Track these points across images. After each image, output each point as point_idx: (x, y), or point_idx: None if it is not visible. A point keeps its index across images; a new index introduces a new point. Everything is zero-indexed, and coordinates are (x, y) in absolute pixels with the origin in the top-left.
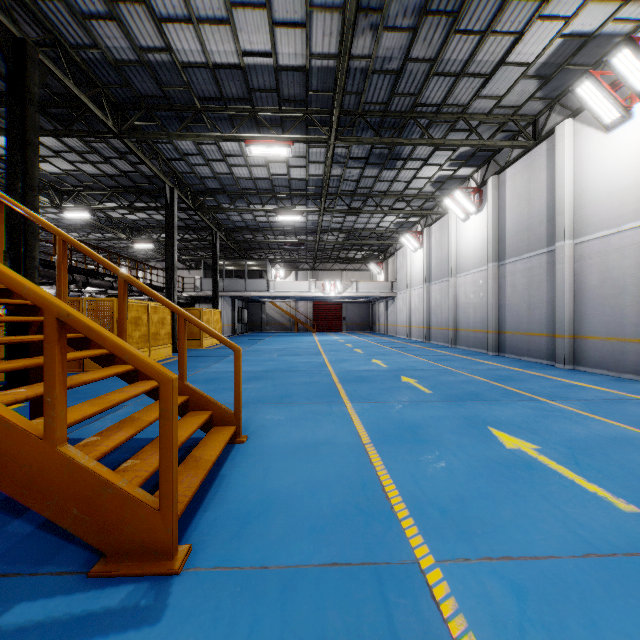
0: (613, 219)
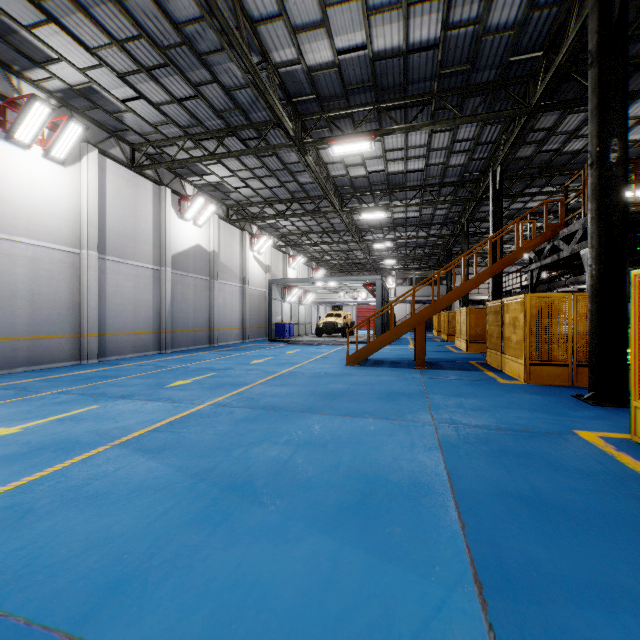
0: (8, 226)
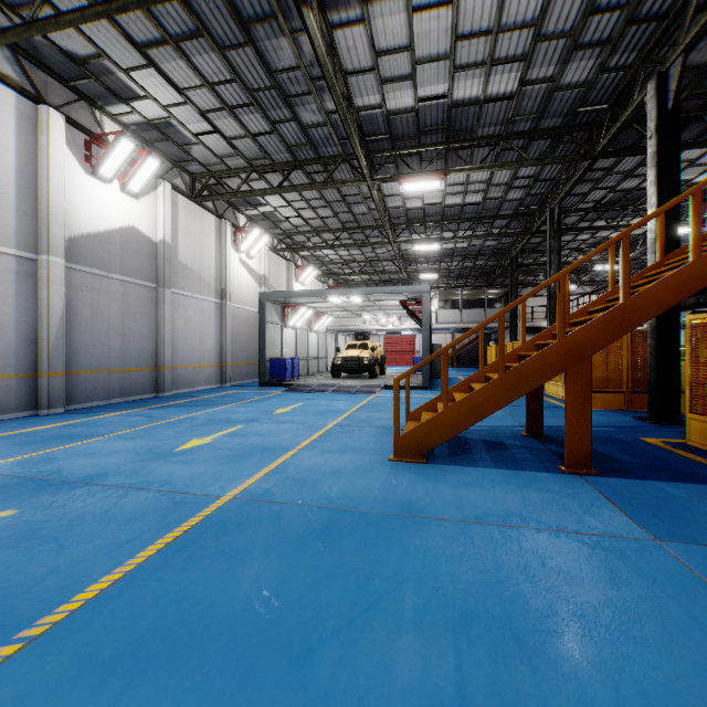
0: None
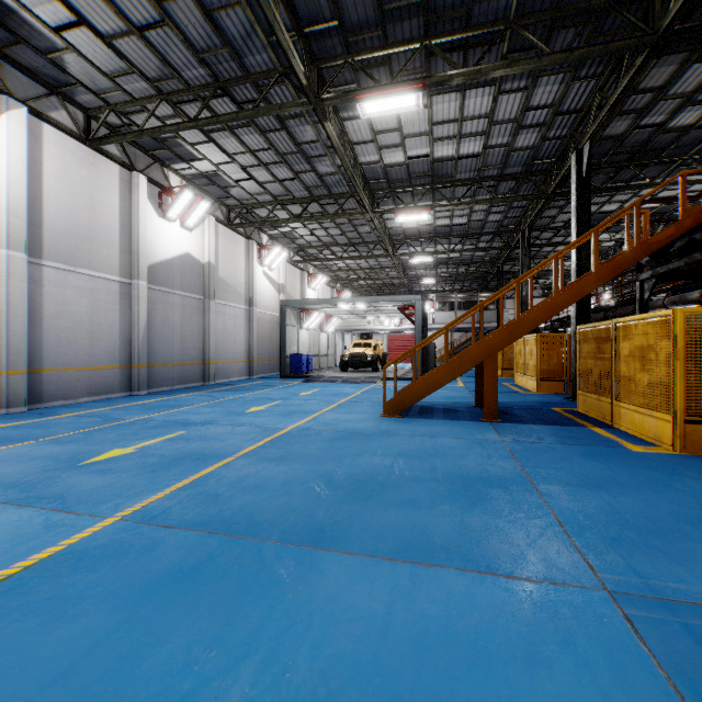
0: None
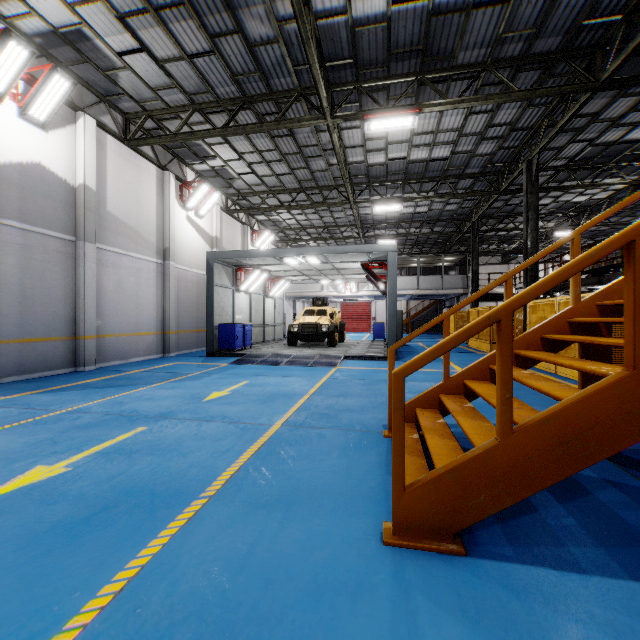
0: None
